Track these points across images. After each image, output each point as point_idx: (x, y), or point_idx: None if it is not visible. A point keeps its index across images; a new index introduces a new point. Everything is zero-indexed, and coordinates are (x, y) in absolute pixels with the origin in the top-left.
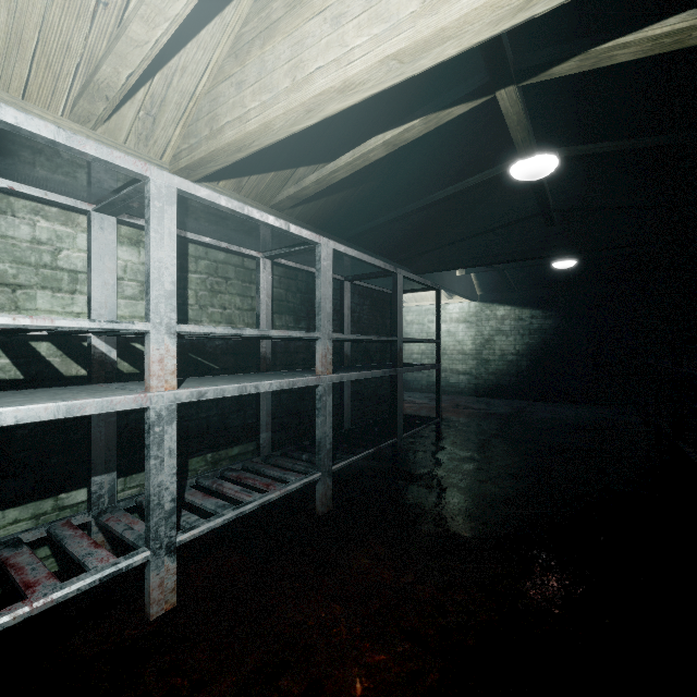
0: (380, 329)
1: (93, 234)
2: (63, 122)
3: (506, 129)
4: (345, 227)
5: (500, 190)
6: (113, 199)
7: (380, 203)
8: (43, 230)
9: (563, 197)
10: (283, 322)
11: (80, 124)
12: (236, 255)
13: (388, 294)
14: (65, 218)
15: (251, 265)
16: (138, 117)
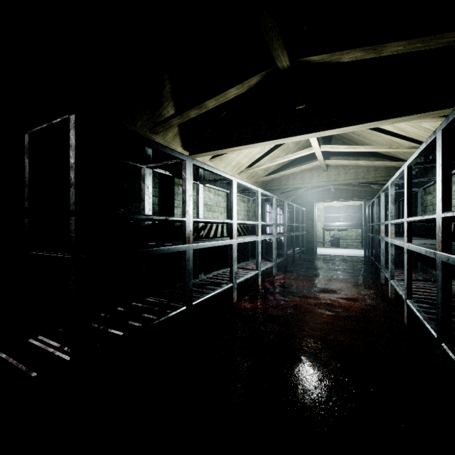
0: None
1: None
2: None
3: None
4: None
5: None
6: None
7: None
8: None
9: None
10: None
11: None
12: None
13: None
14: None
15: None
16: None
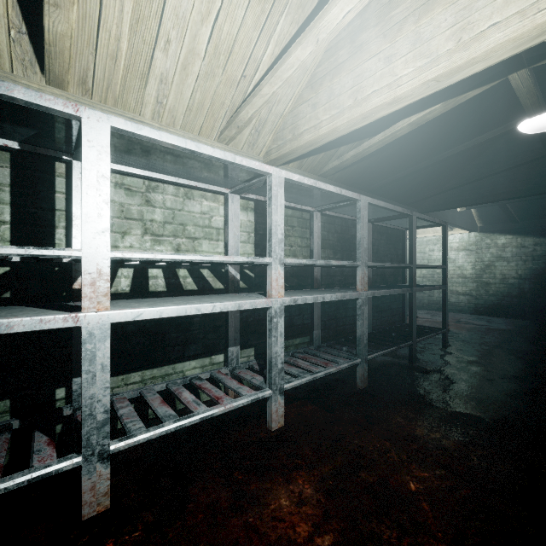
0: (393, 258)
1: (229, 206)
2: (214, 144)
3: (512, 88)
4: (369, 183)
5: (504, 137)
6: (244, 186)
7: (397, 162)
8: (205, 206)
9: None
10: (326, 255)
11: (221, 143)
12: (298, 210)
13: (399, 230)
14: (214, 198)
15: (306, 216)
16: (251, 133)
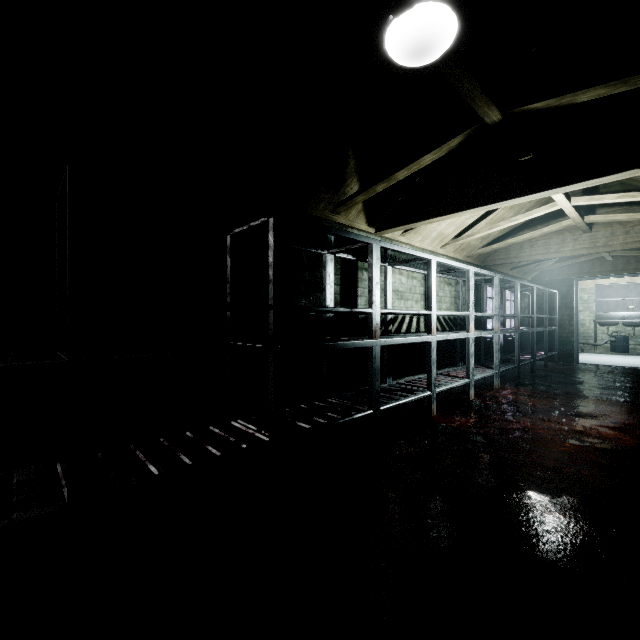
0: None
1: None
2: None
3: None
4: None
5: None
6: None
7: None
8: None
9: None
10: None
11: None
12: None
13: None
14: None
15: None
16: None
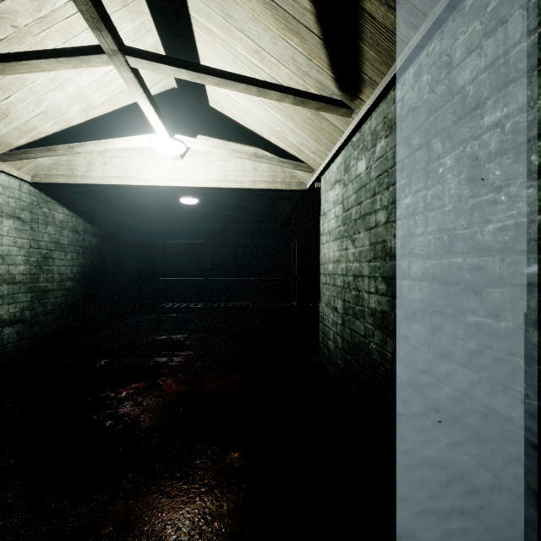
0: None
1: None
2: None
3: None
4: None
5: None
6: None
7: None
8: None
9: None
10: None
11: None
12: None
13: None
14: None
15: None
16: None
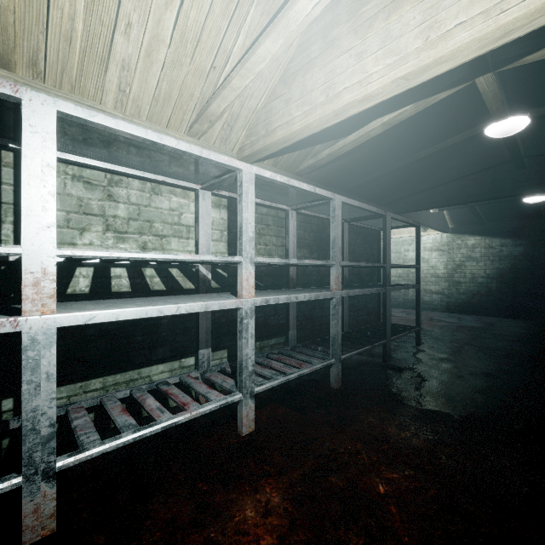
0: (369, 257)
1: (199, 203)
2: (184, 137)
3: (480, 94)
4: (345, 182)
5: (473, 142)
6: (214, 182)
7: (372, 163)
8: (174, 202)
9: (534, 144)
10: (302, 254)
11: (192, 137)
12: (273, 209)
13: (375, 230)
14: (184, 194)
15: (282, 215)
16: (223, 128)
